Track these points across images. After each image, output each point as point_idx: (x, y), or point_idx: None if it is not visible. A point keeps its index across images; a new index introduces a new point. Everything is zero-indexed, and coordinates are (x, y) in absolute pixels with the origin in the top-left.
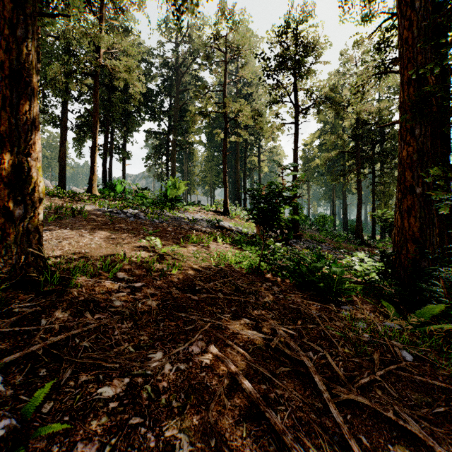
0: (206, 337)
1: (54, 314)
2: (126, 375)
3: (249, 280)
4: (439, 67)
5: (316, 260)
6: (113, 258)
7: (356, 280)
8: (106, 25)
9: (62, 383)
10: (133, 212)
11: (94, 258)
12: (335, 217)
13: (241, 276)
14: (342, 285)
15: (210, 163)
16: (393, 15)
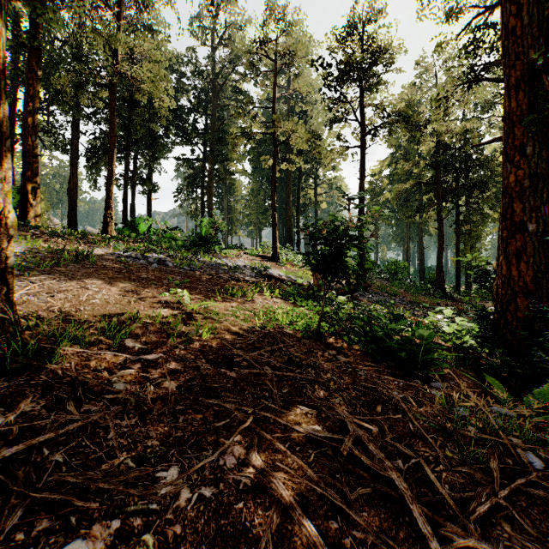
0: (246, 439)
1: (19, 407)
2: (115, 513)
3: (306, 346)
4: (546, 73)
5: (393, 319)
6: (122, 319)
7: (443, 344)
8: (126, 23)
9: (3, 536)
10: (157, 257)
11: (95, 318)
12: (409, 263)
13: (295, 341)
14: (430, 354)
15: (256, 197)
16: (487, 7)
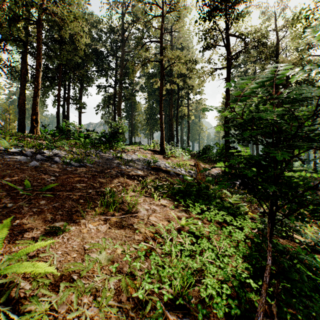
0: None
1: None
2: None
3: None
4: None
5: None
6: None
7: None
8: None
9: None
10: (53, 152)
11: None
12: None
13: None
14: None
15: (150, 112)
16: None
